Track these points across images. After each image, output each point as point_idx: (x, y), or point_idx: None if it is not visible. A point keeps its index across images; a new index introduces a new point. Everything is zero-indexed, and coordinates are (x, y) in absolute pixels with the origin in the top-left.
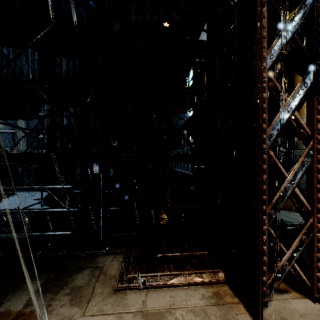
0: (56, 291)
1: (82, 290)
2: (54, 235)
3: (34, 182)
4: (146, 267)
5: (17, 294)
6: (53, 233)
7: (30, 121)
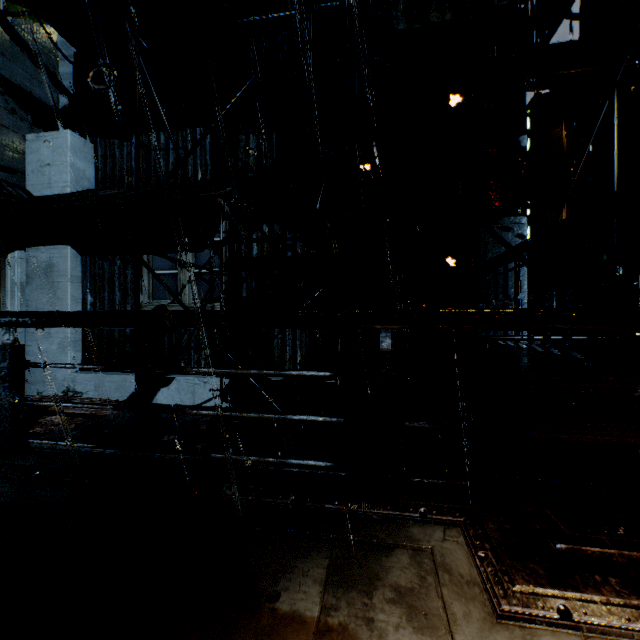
0: (366, 590)
1: (420, 600)
2: (299, 466)
3: (206, 360)
4: (545, 572)
5: (295, 580)
6: (300, 463)
7: (199, 253)
